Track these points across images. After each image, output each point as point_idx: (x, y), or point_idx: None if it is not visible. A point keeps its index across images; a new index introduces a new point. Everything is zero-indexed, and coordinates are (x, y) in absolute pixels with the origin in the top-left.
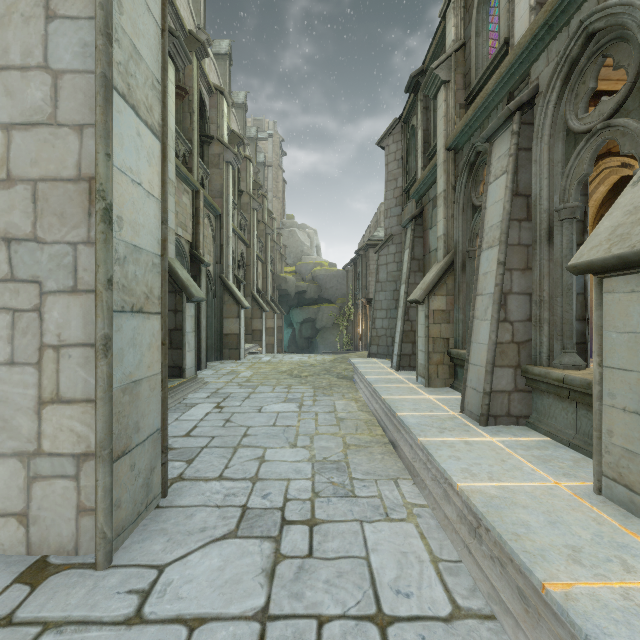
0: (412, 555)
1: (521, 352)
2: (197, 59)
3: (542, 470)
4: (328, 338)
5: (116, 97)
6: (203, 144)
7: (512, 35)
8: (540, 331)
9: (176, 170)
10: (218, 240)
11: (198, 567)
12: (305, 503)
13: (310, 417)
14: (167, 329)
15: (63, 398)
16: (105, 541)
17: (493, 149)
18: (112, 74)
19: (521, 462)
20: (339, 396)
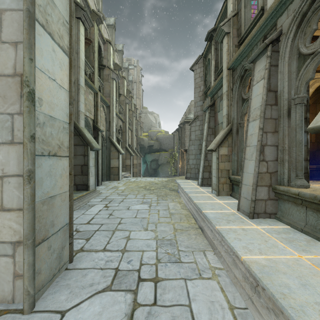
0: (217, 303)
1: (272, 178)
2: (96, 24)
3: (289, 247)
4: (164, 169)
5: (37, 25)
6: (100, 69)
7: (266, 4)
8: (283, 166)
9: (85, 82)
10: (108, 119)
11: (86, 312)
12: (152, 266)
13: (155, 212)
14: (72, 165)
15: (5, 208)
16: (29, 296)
17: (255, 66)
18: (34, 10)
19: (276, 242)
20: (170, 200)
